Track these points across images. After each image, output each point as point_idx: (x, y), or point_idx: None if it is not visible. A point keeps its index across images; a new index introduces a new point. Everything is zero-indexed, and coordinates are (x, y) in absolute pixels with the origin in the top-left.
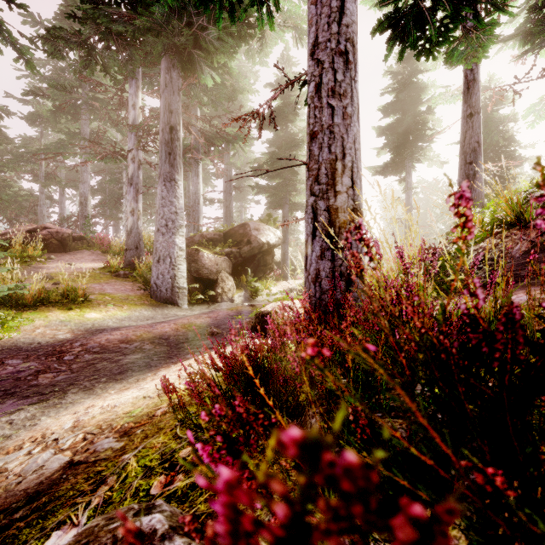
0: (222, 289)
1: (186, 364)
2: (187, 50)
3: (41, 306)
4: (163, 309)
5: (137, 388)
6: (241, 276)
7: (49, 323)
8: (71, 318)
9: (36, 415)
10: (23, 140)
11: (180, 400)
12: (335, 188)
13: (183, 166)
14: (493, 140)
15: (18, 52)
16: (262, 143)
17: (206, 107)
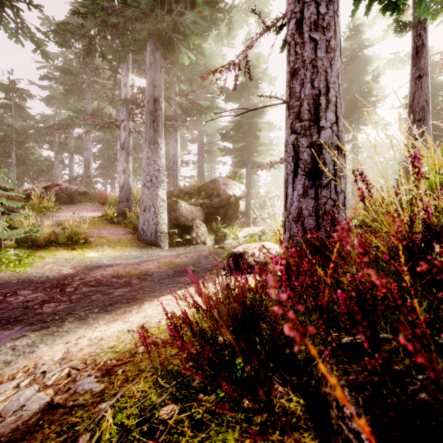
0: (196, 233)
1: (167, 298)
2: (168, 34)
3: (51, 246)
4: (148, 250)
5: (123, 321)
6: (212, 223)
7: (57, 260)
8: (74, 256)
9: (35, 342)
10: (42, 117)
11: (160, 357)
12: (319, 124)
13: (164, 134)
14: (433, 103)
15: (35, 44)
16: (229, 113)
17: (183, 85)
